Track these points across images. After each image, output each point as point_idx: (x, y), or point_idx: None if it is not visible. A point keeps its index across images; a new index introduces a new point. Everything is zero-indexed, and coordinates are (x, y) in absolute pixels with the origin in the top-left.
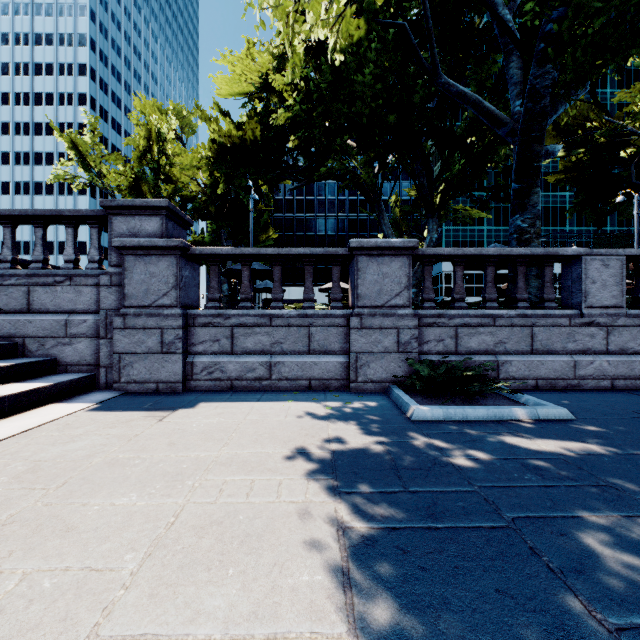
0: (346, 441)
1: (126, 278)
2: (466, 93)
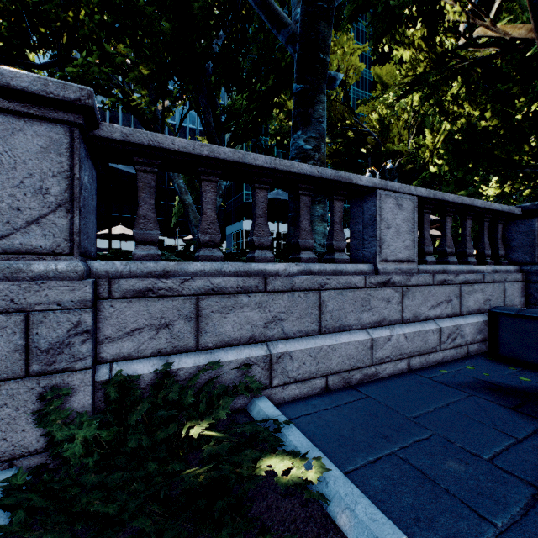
0: None
1: None
2: None
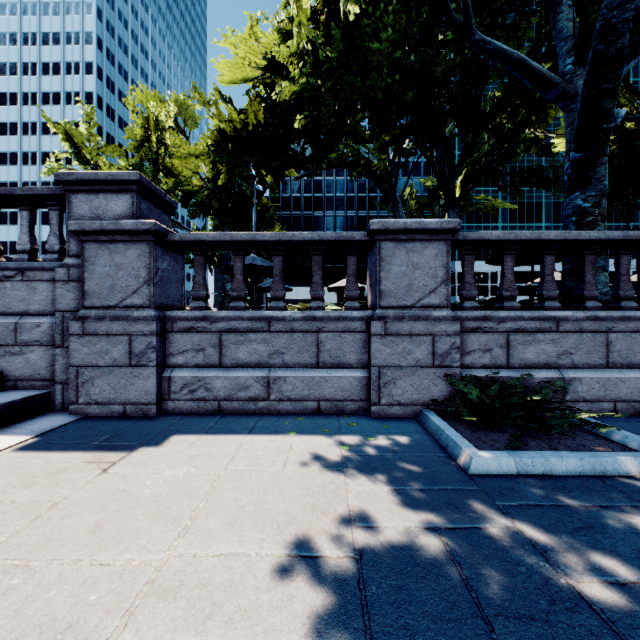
0: (378, 526)
1: (86, 271)
2: (506, 50)
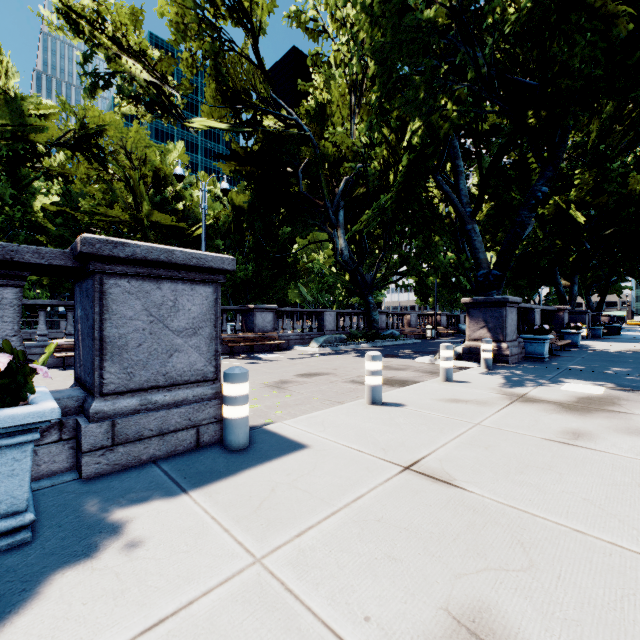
0: None
1: None
2: None
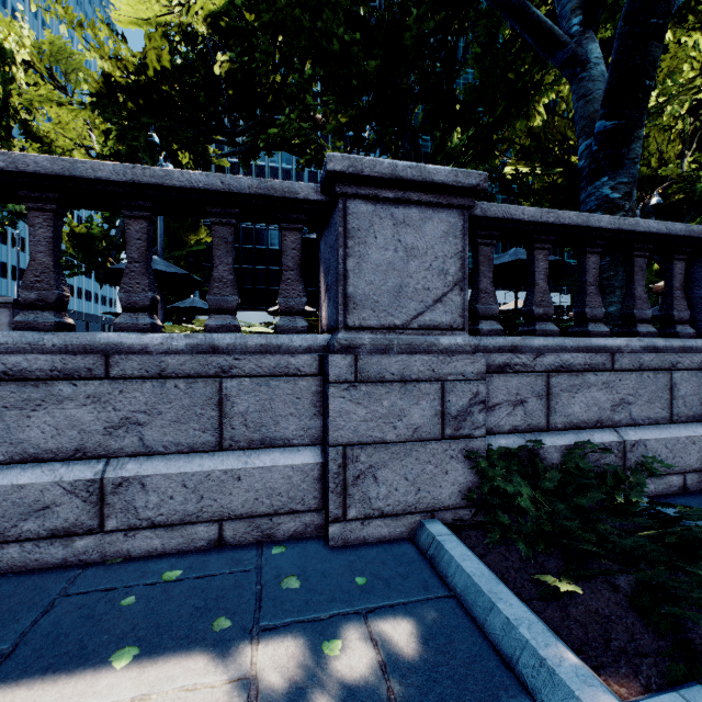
0: None
1: None
2: None
